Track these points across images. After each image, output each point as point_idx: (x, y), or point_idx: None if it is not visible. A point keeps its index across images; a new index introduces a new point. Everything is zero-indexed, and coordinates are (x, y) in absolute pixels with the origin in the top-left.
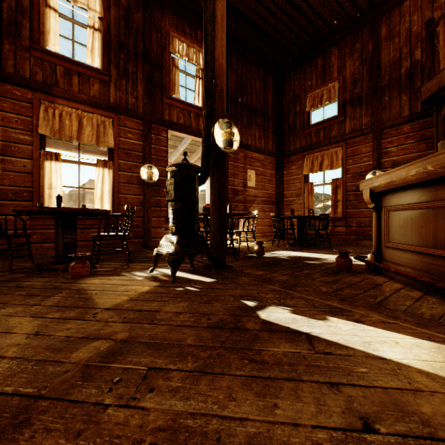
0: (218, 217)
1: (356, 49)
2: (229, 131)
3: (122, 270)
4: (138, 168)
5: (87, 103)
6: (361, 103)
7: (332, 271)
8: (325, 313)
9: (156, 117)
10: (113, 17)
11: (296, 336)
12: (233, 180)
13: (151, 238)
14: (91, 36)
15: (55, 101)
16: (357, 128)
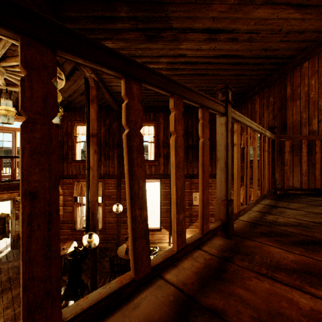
0: (90, 277)
1: (270, 102)
2: (88, 240)
3: None
4: (115, 203)
5: None
6: None
7: None
8: None
9: (123, 175)
10: (103, 132)
11: None
12: None
13: (122, 240)
14: None
15: (79, 181)
16: None
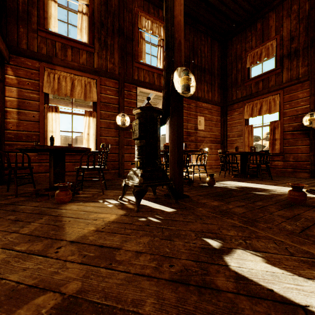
0: (177, 153)
1: (293, 10)
2: (186, 77)
3: (98, 196)
4: (115, 117)
5: (77, 69)
6: (298, 56)
7: (285, 204)
8: (309, 267)
9: (128, 78)
10: (96, 4)
11: (290, 313)
12: (187, 124)
13: (124, 169)
14: (80, 19)
15: (55, 68)
16: (293, 78)
